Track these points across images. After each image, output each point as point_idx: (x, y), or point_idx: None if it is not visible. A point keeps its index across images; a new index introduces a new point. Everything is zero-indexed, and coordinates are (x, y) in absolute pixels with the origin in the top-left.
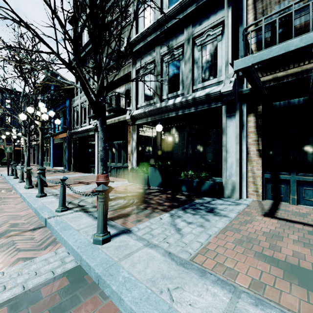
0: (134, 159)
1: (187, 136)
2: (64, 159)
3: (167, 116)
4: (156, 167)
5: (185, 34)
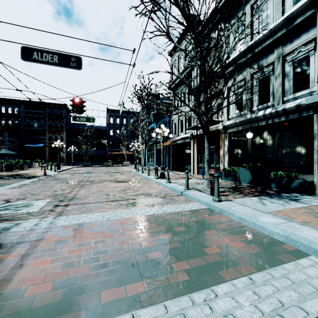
0: (225, 161)
1: (277, 141)
2: (165, 161)
3: (257, 125)
4: (247, 168)
5: (275, 54)
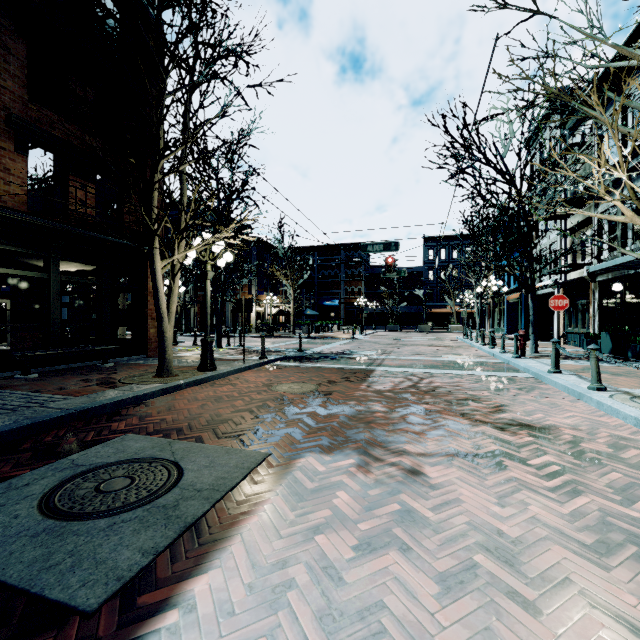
0: (596, 324)
1: None
2: (520, 324)
3: (626, 273)
4: (607, 333)
5: None
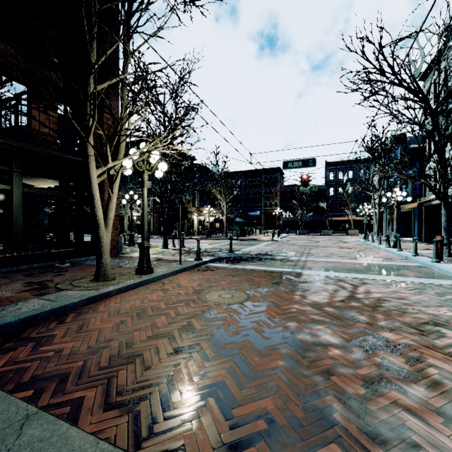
0: None
1: None
2: (413, 229)
3: None
4: None
5: None
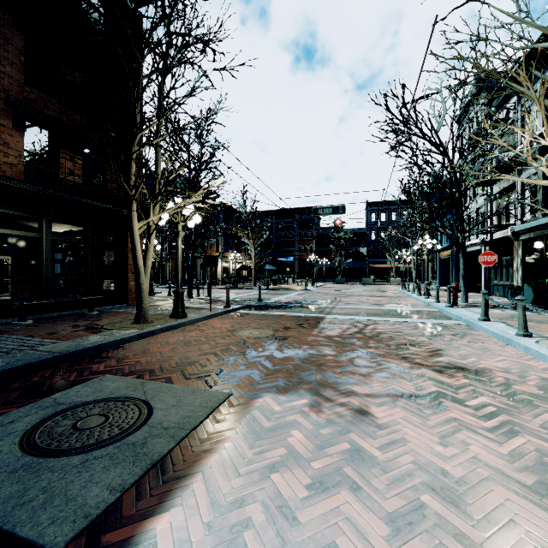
0: (519, 277)
1: None
2: (451, 277)
3: (546, 232)
4: (529, 285)
5: None
